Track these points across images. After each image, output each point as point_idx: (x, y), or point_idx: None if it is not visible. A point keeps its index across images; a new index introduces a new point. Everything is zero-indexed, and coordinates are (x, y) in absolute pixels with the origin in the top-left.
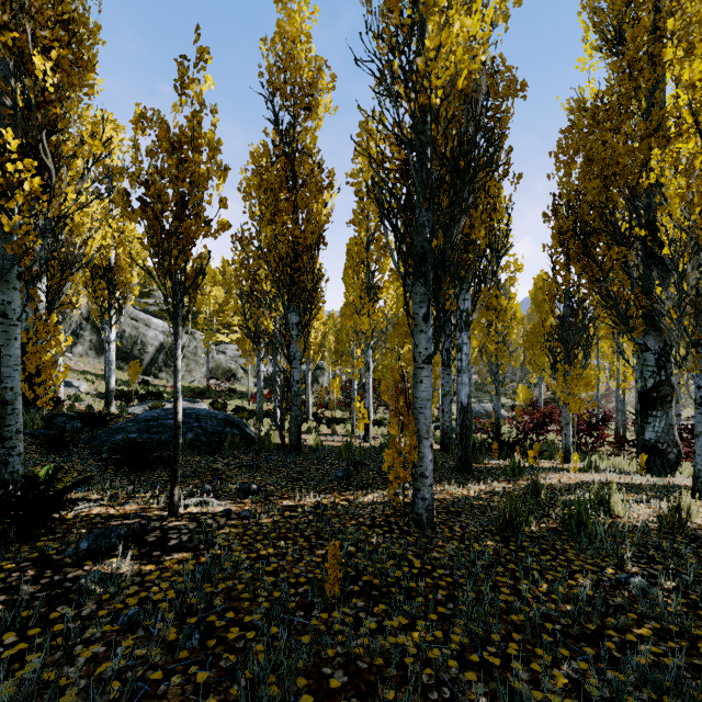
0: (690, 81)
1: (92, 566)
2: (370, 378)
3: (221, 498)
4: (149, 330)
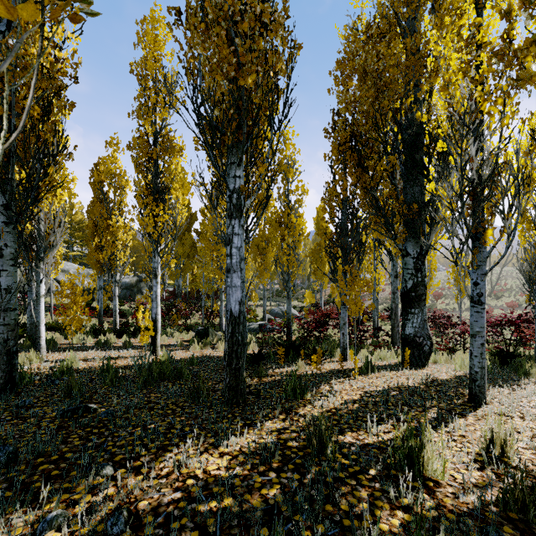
0: None
1: None
2: (157, 286)
3: None
4: None
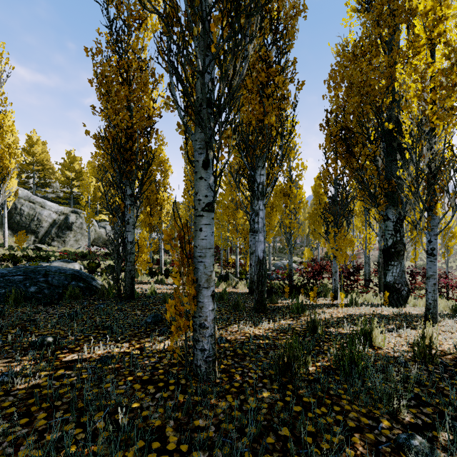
0: (424, 10)
1: None
2: None
3: None
4: (44, 210)
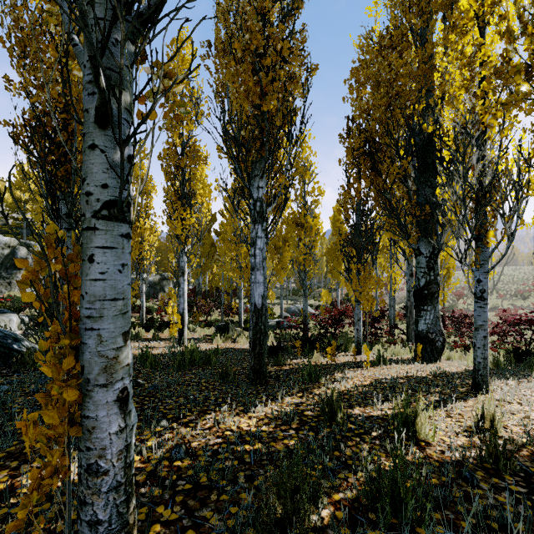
0: None
1: None
2: (184, 283)
3: None
4: None
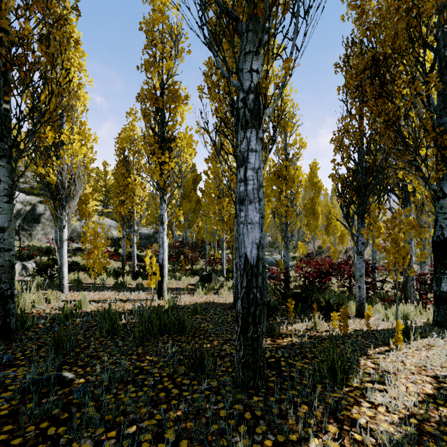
0: None
1: None
2: (164, 233)
3: None
4: None
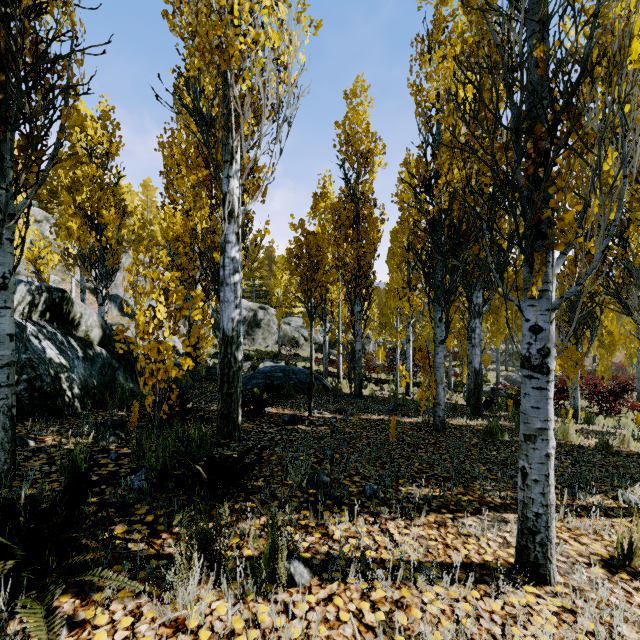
0: None
1: (292, 426)
2: (410, 348)
3: (328, 412)
4: None
